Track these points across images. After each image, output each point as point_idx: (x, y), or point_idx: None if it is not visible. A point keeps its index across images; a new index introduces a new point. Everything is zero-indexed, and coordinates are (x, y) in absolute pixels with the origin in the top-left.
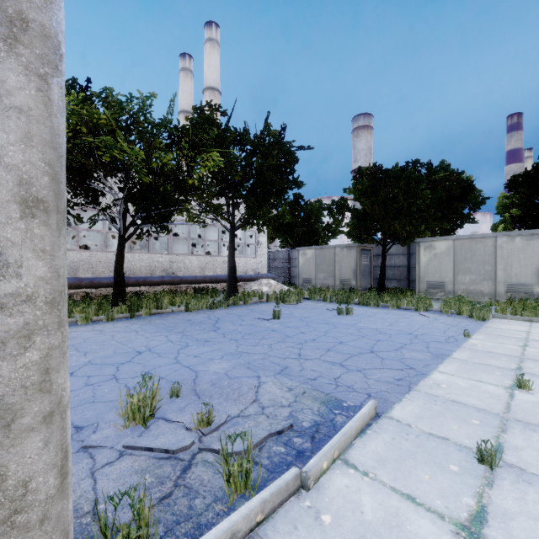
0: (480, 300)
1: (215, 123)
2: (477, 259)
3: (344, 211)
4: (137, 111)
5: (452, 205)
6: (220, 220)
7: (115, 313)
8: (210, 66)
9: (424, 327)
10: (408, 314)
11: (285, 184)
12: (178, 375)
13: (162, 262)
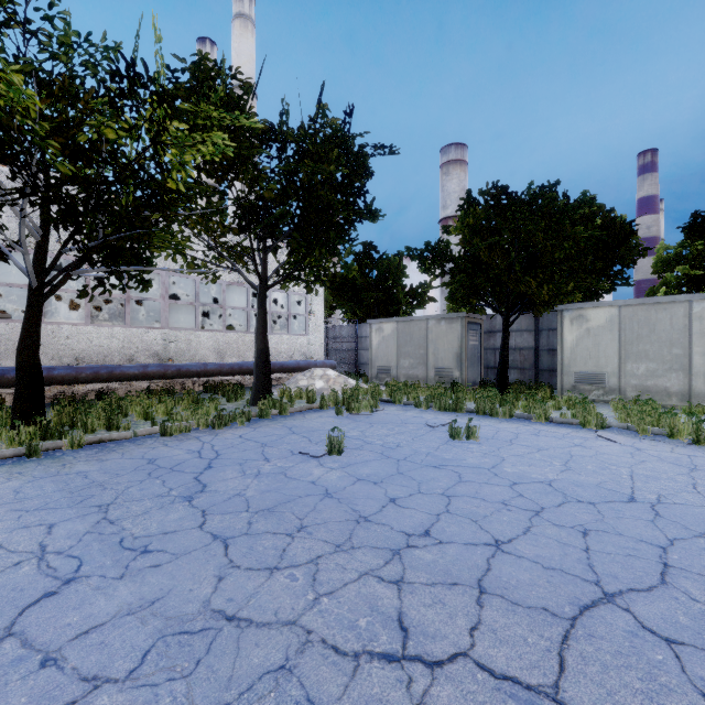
0: (664, 402)
1: (227, 94)
2: (660, 337)
3: (444, 261)
4: (27, 5)
5: (617, 252)
6: (249, 276)
7: (4, 445)
8: (241, 54)
9: (640, 473)
10: (576, 436)
11: (350, 216)
12: None
13: (151, 341)
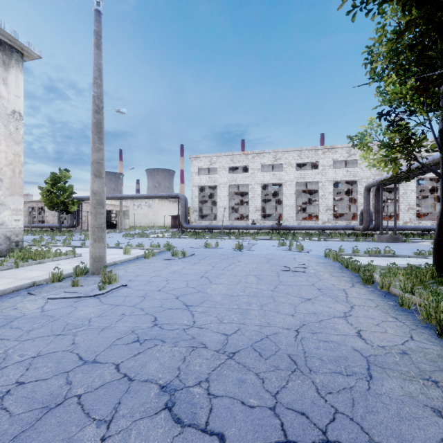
0: None
1: None
2: None
3: None
4: None
5: None
6: None
7: None
8: None
9: None
10: None
11: None
12: (117, 299)
13: None
